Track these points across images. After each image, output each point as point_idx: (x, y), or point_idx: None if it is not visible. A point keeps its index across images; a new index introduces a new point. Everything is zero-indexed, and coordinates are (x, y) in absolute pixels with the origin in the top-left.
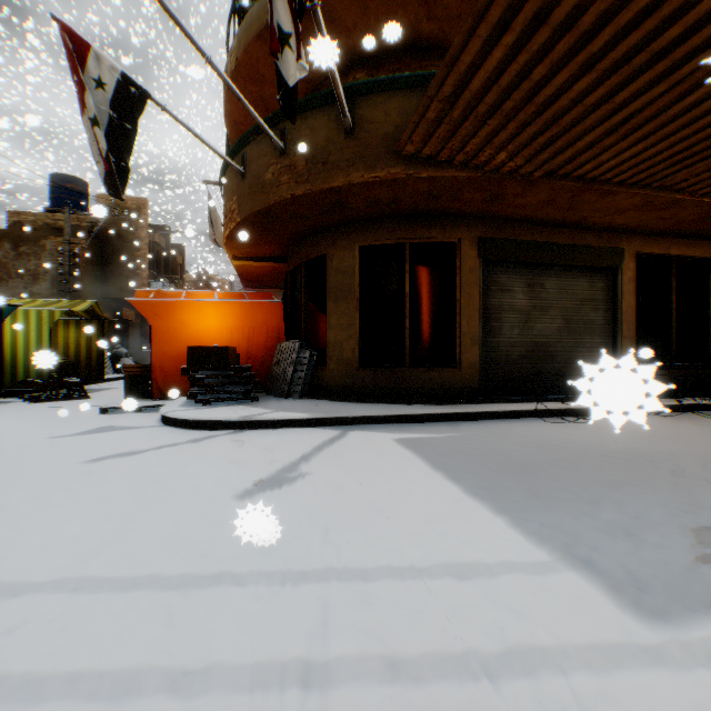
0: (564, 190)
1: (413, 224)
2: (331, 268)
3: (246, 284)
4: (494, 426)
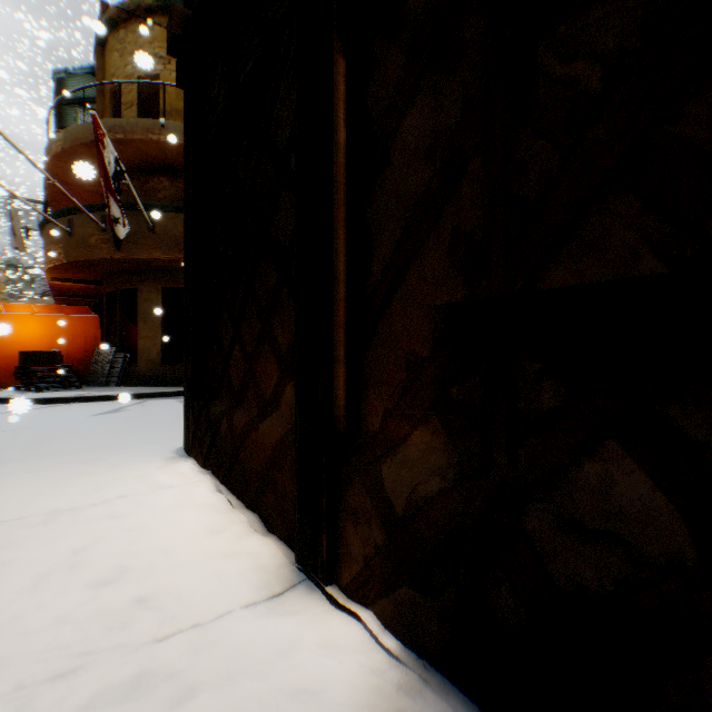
0: None
1: None
2: (142, 298)
3: (57, 293)
4: None
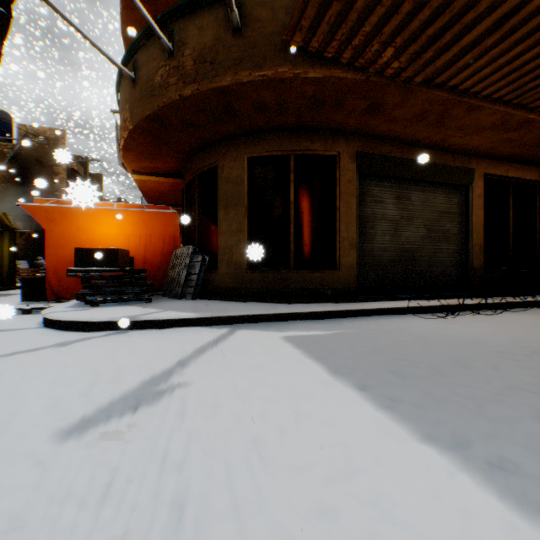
0: (438, 103)
1: (298, 137)
2: (222, 178)
3: (150, 202)
4: (375, 322)
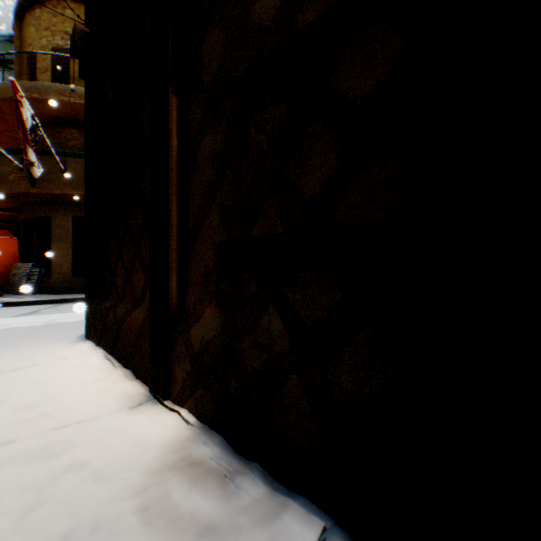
0: None
1: None
2: (56, 224)
3: None
4: None
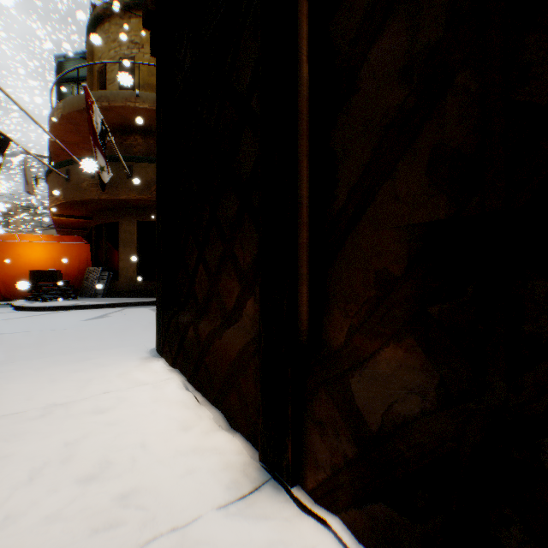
0: None
1: None
2: (122, 229)
3: (58, 226)
4: None
